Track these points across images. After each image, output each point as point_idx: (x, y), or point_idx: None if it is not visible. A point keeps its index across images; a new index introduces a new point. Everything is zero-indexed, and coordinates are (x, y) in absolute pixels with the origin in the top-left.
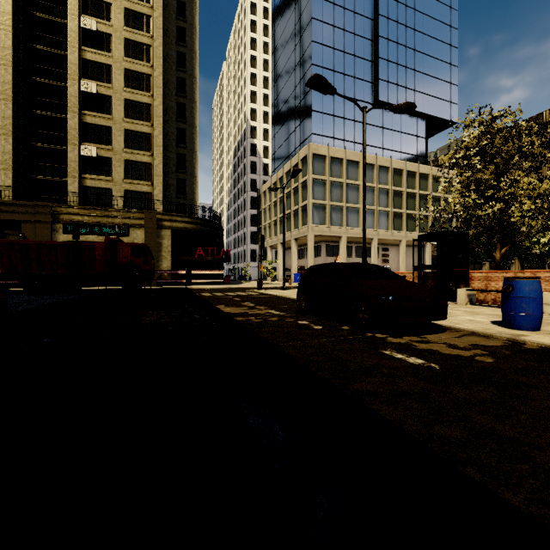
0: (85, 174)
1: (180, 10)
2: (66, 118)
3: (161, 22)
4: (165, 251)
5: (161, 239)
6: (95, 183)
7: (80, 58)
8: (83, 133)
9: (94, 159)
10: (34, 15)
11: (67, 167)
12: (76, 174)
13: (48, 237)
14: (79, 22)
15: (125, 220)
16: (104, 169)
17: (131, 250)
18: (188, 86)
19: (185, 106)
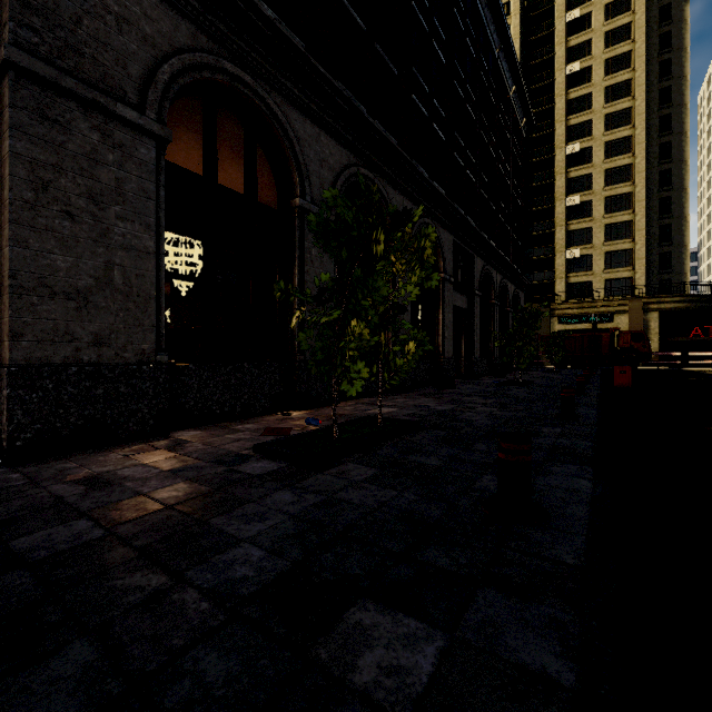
0: (569, 273)
1: (662, 70)
2: (553, 231)
3: (644, 107)
4: (651, 333)
5: (647, 322)
6: (577, 279)
7: (565, 179)
8: (567, 240)
9: (576, 259)
10: (530, 163)
11: (553, 270)
12: (563, 275)
13: (547, 328)
14: (564, 151)
15: (609, 308)
16: (585, 265)
17: (630, 337)
18: (674, 147)
19: (669, 172)
